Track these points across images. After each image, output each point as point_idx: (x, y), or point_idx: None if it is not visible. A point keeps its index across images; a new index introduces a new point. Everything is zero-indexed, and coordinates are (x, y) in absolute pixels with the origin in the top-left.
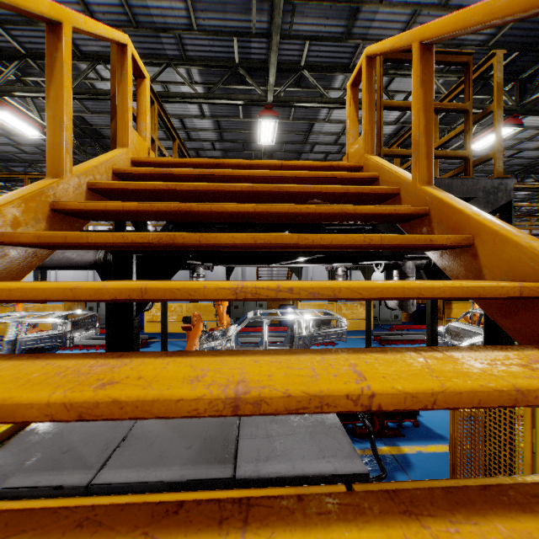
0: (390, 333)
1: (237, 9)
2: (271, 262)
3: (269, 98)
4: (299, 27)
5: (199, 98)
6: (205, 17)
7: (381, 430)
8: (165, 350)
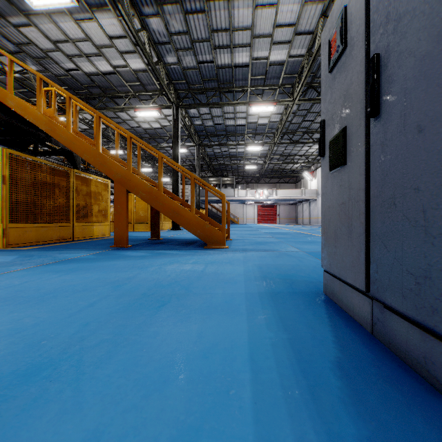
0: None
1: None
2: None
3: None
4: None
5: None
6: None
7: None
8: None
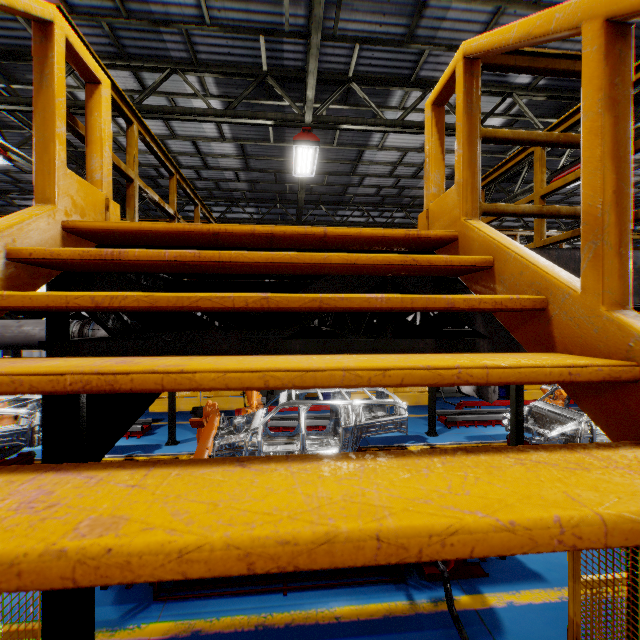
0: (457, 412)
1: None
2: None
3: (308, 117)
4: (346, 25)
5: (214, 116)
6: (220, 7)
7: (457, 569)
8: (173, 440)
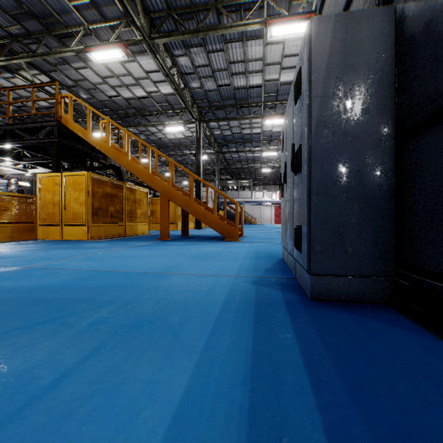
0: None
1: (6, 18)
2: (18, 160)
3: (3, 63)
4: (34, 46)
5: None
6: None
7: None
8: None
